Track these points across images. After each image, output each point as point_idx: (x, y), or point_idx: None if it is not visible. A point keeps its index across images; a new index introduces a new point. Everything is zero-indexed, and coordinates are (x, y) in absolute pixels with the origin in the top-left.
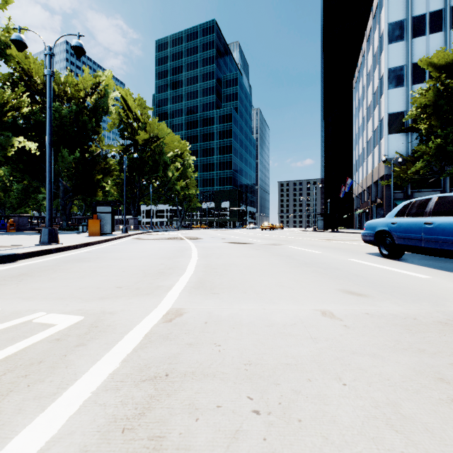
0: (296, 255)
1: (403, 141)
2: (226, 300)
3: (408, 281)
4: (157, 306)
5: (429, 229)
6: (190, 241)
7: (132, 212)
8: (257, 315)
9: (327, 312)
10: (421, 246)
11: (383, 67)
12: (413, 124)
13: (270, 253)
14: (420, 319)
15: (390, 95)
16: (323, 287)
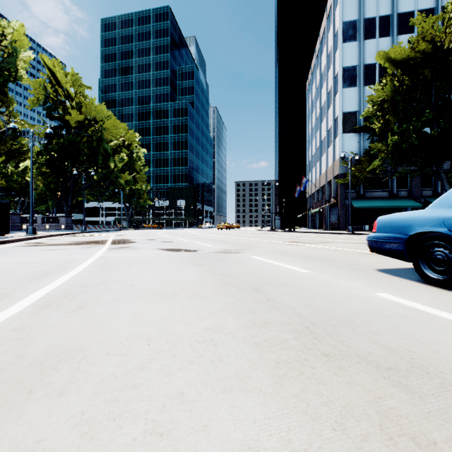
0: (270, 284)
1: (356, 141)
2: None
3: None
4: None
5: None
6: (108, 246)
7: (65, 209)
8: None
9: None
10: None
11: (337, 66)
12: (366, 123)
13: (219, 278)
14: None
15: (344, 94)
16: None
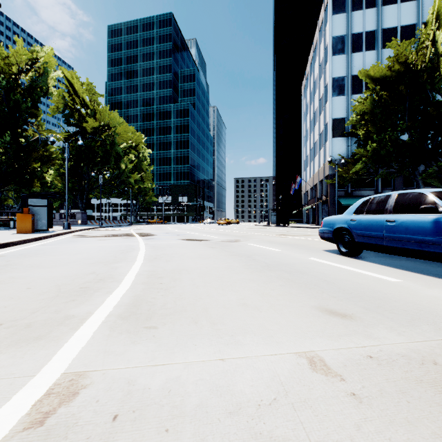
0: (256, 255)
1: (345, 145)
2: (165, 343)
3: (383, 288)
4: (38, 373)
5: (392, 227)
6: (141, 238)
7: (80, 206)
8: (213, 379)
9: (316, 359)
10: (382, 245)
11: (328, 76)
12: (352, 130)
13: (228, 253)
14: (441, 363)
15: (334, 102)
16: (296, 303)
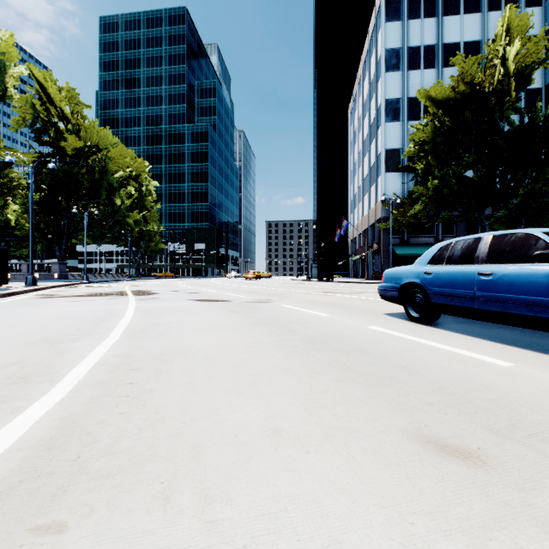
0: (294, 323)
1: (400, 182)
2: None
3: (497, 380)
4: None
5: (487, 283)
6: (134, 298)
7: (57, 254)
8: None
9: None
10: (473, 308)
11: (380, 97)
12: (410, 163)
13: (254, 320)
14: None
15: (387, 129)
16: (371, 424)
